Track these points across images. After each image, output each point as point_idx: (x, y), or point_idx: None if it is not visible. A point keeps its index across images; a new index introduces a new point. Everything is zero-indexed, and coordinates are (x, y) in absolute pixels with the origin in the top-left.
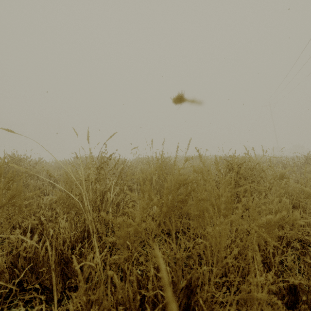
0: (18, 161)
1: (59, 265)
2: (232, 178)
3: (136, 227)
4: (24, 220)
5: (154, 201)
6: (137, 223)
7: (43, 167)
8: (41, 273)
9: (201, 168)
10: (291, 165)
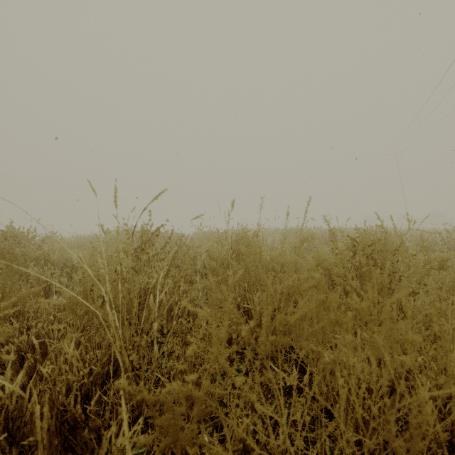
0: (13, 237)
1: (58, 434)
2: (385, 275)
3: (203, 399)
4: (4, 343)
5: (243, 333)
6: (206, 389)
7: (54, 247)
8: (28, 445)
9: (336, 259)
10: (438, 244)
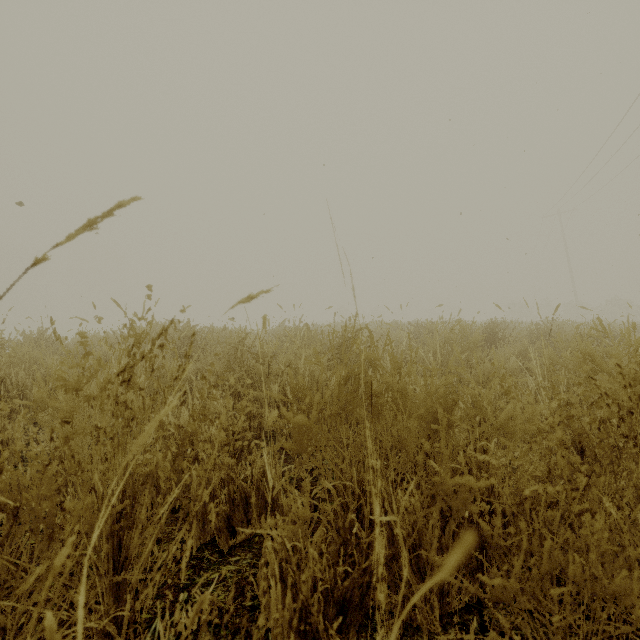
0: None
1: None
2: None
3: None
4: None
5: None
6: None
7: (25, 356)
8: None
9: None
10: None
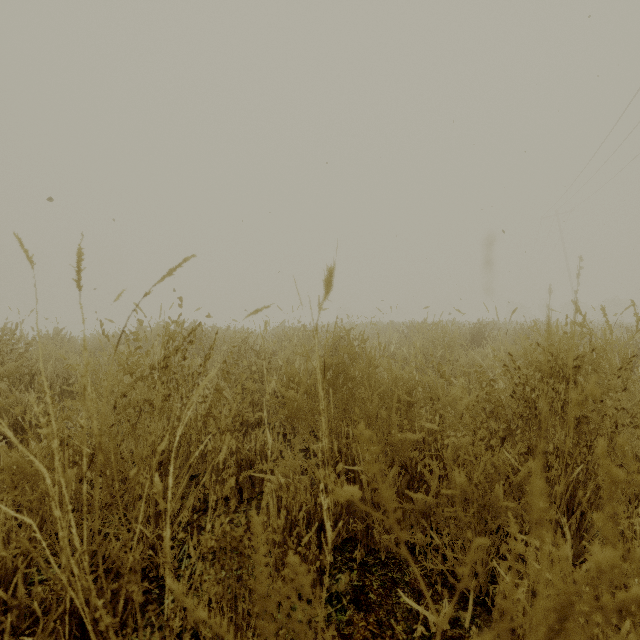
0: None
1: None
2: None
3: None
4: None
5: None
6: None
7: (50, 353)
8: None
9: None
10: None
